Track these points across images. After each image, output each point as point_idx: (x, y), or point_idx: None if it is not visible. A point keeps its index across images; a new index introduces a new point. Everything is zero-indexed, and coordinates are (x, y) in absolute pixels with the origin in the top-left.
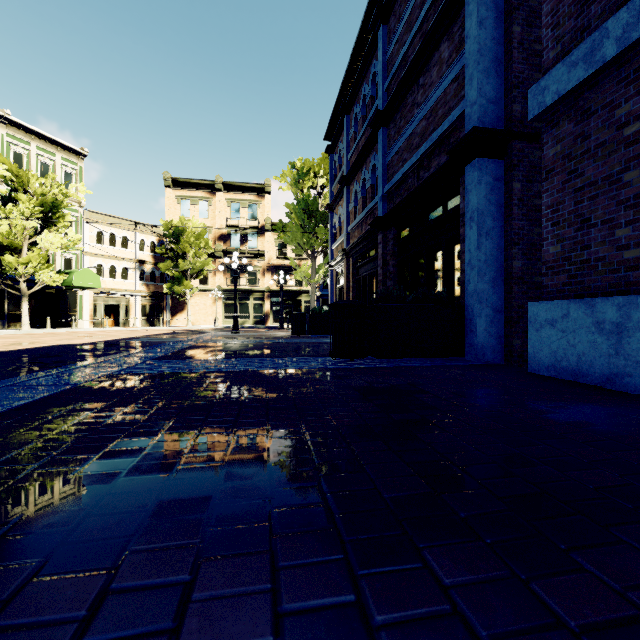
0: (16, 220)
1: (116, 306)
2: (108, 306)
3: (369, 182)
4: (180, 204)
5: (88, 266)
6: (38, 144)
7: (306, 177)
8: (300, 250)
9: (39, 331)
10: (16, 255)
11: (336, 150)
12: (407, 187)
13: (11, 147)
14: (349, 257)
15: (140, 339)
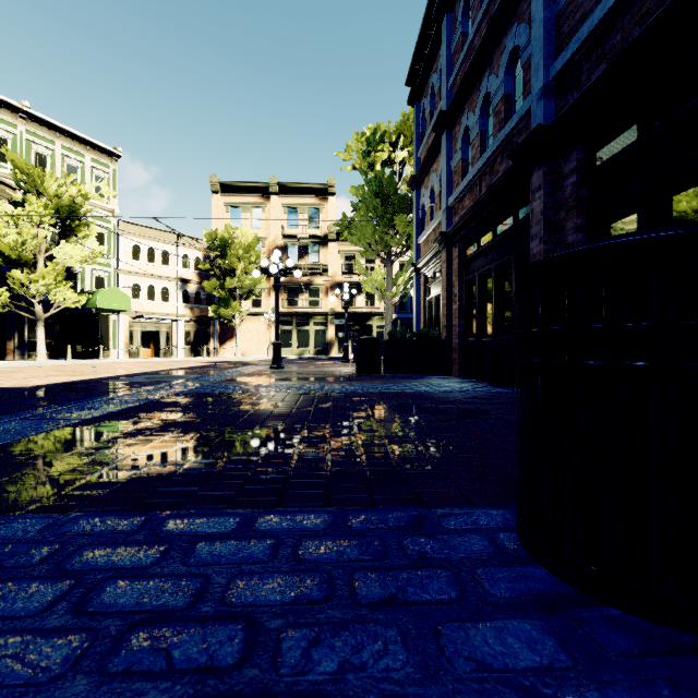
0: (26, 228)
1: (156, 333)
2: (147, 333)
3: (500, 91)
4: (229, 213)
5: (123, 286)
6: (64, 143)
7: (379, 145)
8: (371, 253)
9: (55, 363)
10: (26, 270)
11: (425, 92)
12: (642, 12)
13: (32, 146)
14: (451, 246)
15: (135, 377)
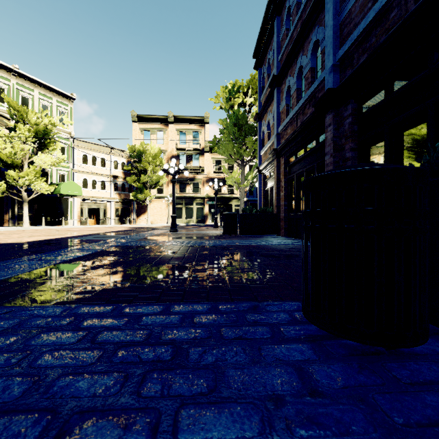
0: (17, 144)
1: (97, 209)
2: (92, 209)
3: (308, 66)
4: (143, 134)
5: (76, 180)
6: (40, 91)
7: (236, 94)
8: (231, 160)
9: (35, 228)
10: (17, 170)
11: (264, 62)
12: (386, 27)
13: (20, 93)
14: (280, 157)
15: (87, 237)
